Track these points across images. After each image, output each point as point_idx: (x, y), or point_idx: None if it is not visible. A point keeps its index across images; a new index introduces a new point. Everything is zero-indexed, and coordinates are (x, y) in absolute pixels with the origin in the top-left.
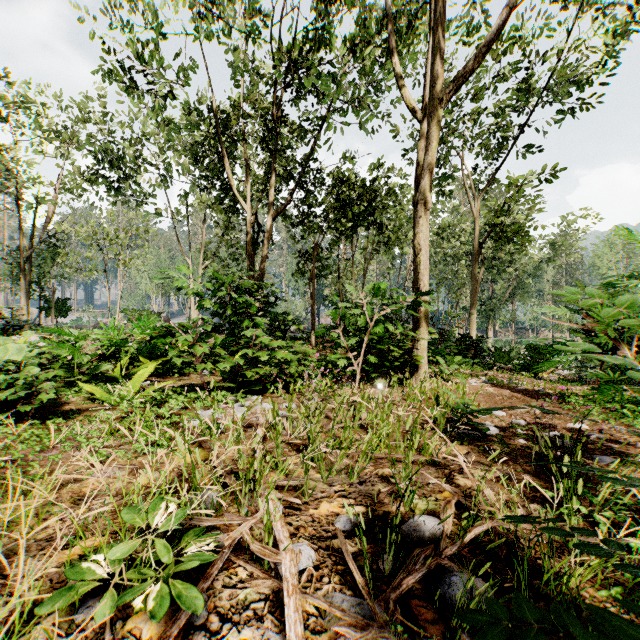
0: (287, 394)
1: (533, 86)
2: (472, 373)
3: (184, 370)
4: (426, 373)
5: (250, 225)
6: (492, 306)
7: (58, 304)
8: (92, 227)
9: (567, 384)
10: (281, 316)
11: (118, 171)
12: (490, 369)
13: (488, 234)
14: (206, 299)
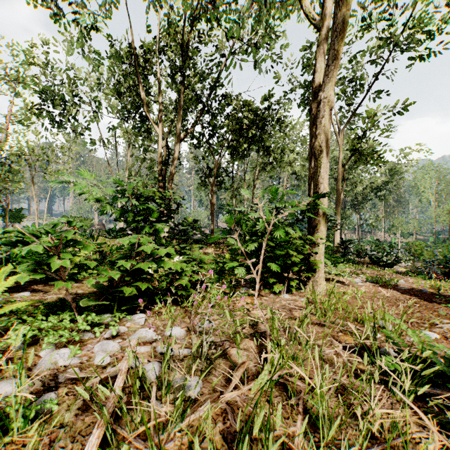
0: (179, 308)
1: (391, 34)
2: (350, 271)
3: (77, 275)
4: (323, 277)
5: (160, 146)
6: (345, 214)
7: (14, 212)
8: (20, 144)
9: (423, 278)
10: (182, 221)
11: (58, 107)
12: (352, 263)
13: (349, 157)
14: (105, 204)
